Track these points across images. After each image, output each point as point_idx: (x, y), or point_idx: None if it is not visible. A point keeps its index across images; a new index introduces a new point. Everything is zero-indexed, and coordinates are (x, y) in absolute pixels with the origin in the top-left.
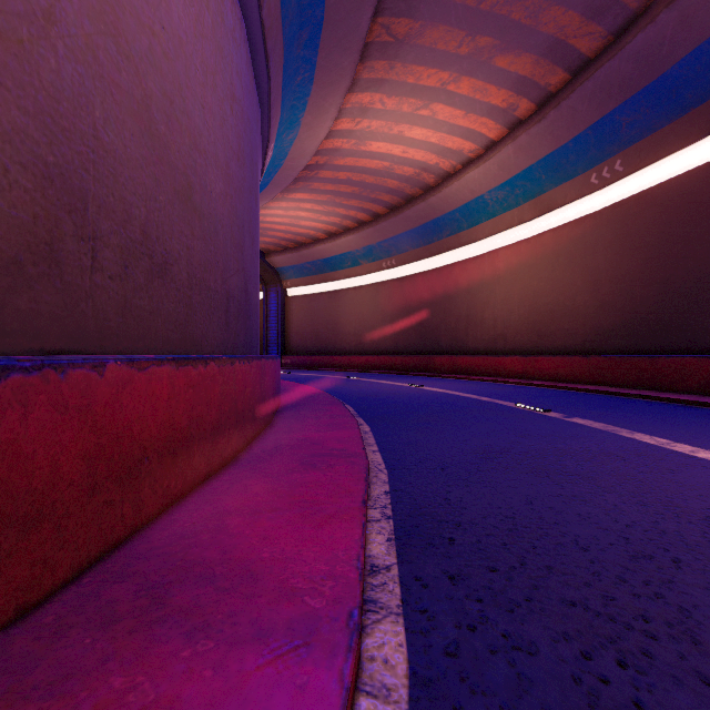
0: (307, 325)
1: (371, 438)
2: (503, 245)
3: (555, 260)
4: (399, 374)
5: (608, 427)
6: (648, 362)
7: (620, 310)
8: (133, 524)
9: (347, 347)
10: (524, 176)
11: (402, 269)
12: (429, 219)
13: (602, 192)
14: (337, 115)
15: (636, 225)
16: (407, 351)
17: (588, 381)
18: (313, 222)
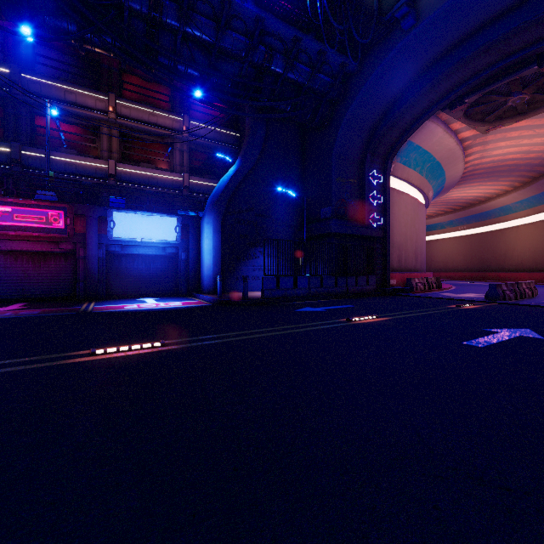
0: None
1: (452, 286)
2: (522, 223)
3: (542, 233)
4: (467, 281)
5: None
6: None
7: None
8: None
9: (438, 268)
10: (525, 200)
11: (469, 230)
12: (483, 211)
13: None
14: None
15: None
16: (472, 270)
17: None
18: None
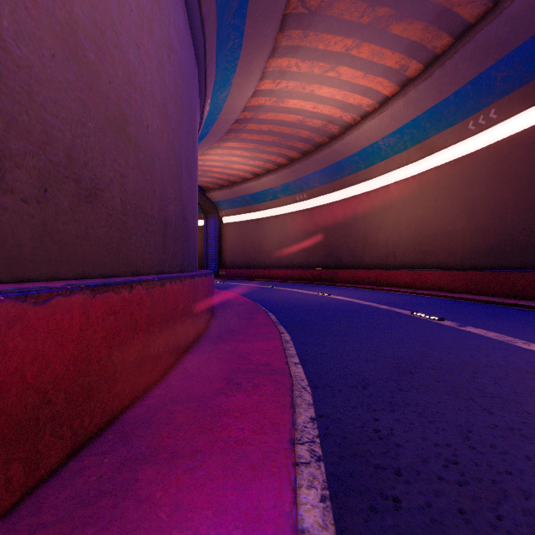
0: (238, 245)
1: (292, 348)
2: (393, 181)
3: (437, 192)
4: (310, 284)
5: (502, 337)
6: (519, 276)
7: (494, 232)
8: (26, 484)
9: (269, 262)
10: (411, 125)
11: (311, 201)
12: (334, 161)
13: (478, 136)
14: (261, 77)
15: (508, 163)
16: (316, 265)
17: (466, 291)
18: (242, 165)
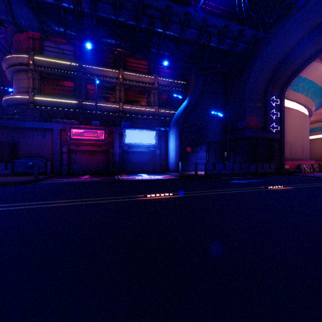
0: None
1: None
2: None
3: None
4: None
5: None
6: None
7: None
8: None
9: (317, 158)
10: None
11: None
12: None
13: None
14: None
15: None
16: None
17: None
18: None
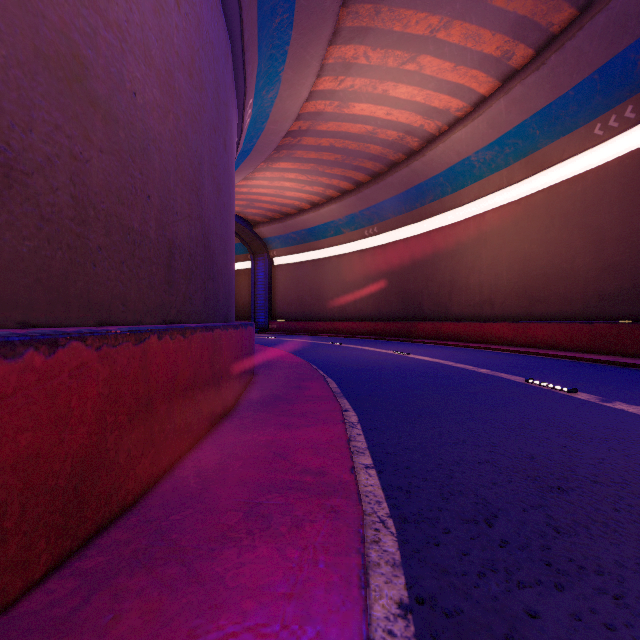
0: (292, 292)
1: (360, 437)
2: (489, 209)
3: (549, 220)
4: (382, 339)
5: None
6: None
7: (630, 271)
8: None
9: (330, 313)
10: (515, 134)
11: (383, 236)
12: (412, 184)
13: (607, 144)
14: (319, 73)
15: None
16: (389, 316)
17: (591, 349)
18: (297, 192)
